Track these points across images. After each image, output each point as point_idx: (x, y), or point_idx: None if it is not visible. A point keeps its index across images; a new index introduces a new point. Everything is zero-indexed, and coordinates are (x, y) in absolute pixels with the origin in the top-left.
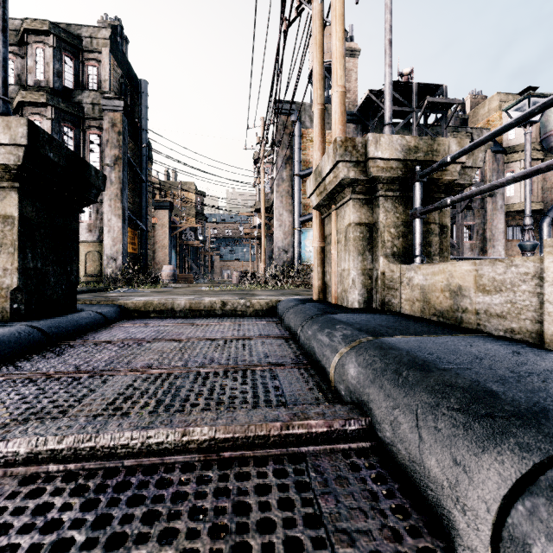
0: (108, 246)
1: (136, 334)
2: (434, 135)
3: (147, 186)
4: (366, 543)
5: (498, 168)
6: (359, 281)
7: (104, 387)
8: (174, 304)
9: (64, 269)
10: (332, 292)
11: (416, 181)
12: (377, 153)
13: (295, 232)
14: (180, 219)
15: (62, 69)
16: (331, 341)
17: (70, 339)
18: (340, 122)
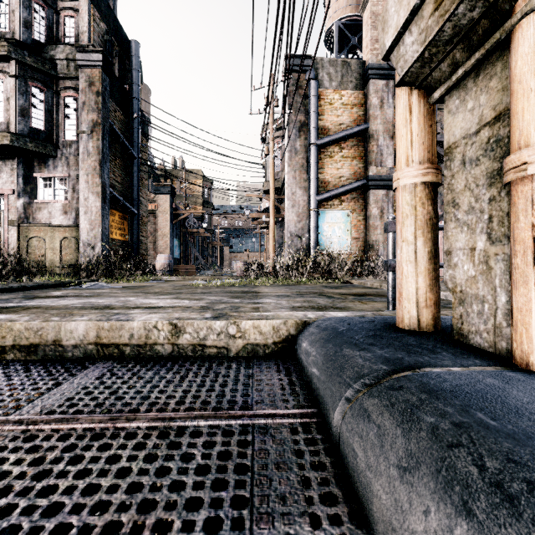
0: (84, 231)
1: None
2: None
3: (139, 163)
4: None
5: None
6: None
7: None
8: (60, 331)
9: None
10: (519, 324)
11: None
12: None
13: (310, 213)
14: (184, 206)
15: (31, 19)
16: None
17: None
18: None
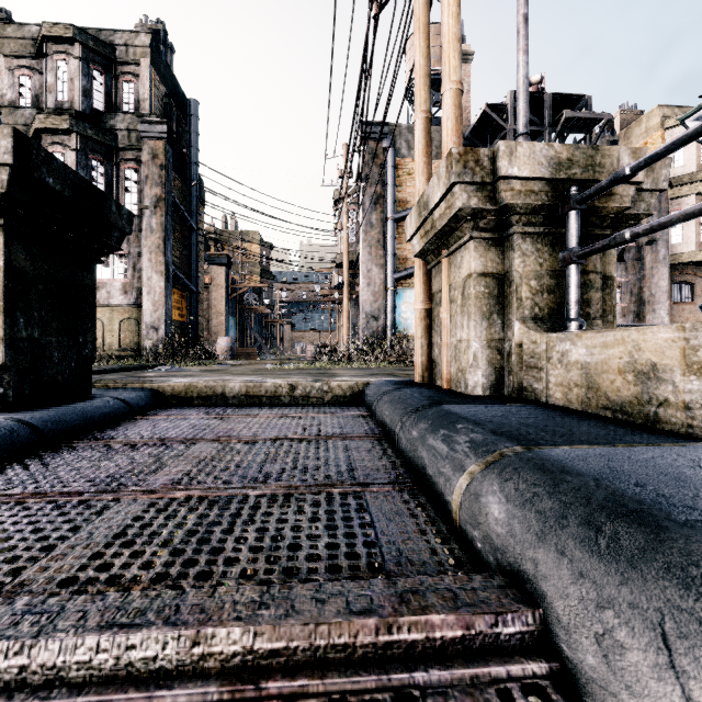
0: (147, 312)
1: (167, 431)
2: None
3: (198, 235)
4: None
5: (661, 206)
6: (483, 356)
7: (95, 522)
8: (225, 388)
9: (74, 340)
10: (442, 372)
11: (570, 210)
12: (511, 169)
13: (387, 292)
14: (240, 277)
15: (90, 86)
16: (451, 451)
17: (75, 437)
18: (455, 132)
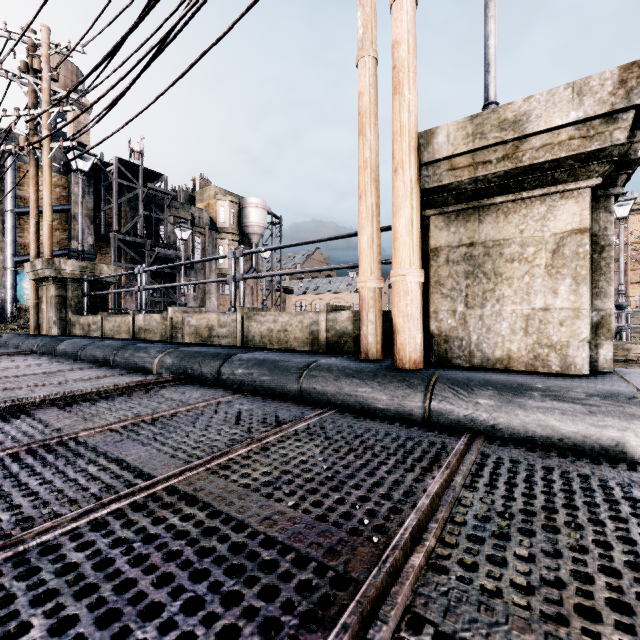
0: None
1: None
2: (158, 211)
3: None
4: (37, 356)
5: (214, 242)
6: (58, 322)
7: None
8: None
9: None
10: (44, 328)
11: (85, 282)
12: (66, 268)
13: (8, 272)
14: None
15: None
16: (36, 341)
17: None
18: (49, 240)
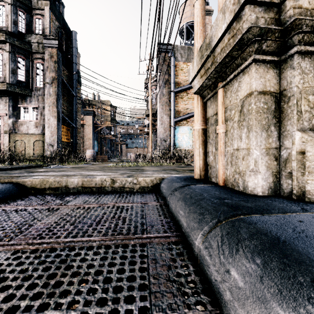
0: (48, 137)
1: None
2: None
3: (76, 99)
4: None
5: None
6: (262, 162)
7: None
8: (67, 182)
9: None
10: (218, 173)
11: None
12: None
13: (171, 128)
14: (100, 122)
15: (17, 19)
16: None
17: None
18: None
